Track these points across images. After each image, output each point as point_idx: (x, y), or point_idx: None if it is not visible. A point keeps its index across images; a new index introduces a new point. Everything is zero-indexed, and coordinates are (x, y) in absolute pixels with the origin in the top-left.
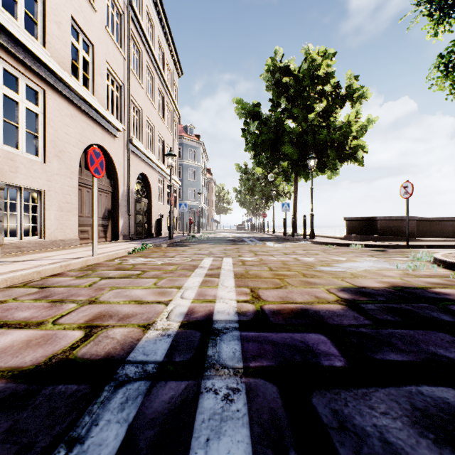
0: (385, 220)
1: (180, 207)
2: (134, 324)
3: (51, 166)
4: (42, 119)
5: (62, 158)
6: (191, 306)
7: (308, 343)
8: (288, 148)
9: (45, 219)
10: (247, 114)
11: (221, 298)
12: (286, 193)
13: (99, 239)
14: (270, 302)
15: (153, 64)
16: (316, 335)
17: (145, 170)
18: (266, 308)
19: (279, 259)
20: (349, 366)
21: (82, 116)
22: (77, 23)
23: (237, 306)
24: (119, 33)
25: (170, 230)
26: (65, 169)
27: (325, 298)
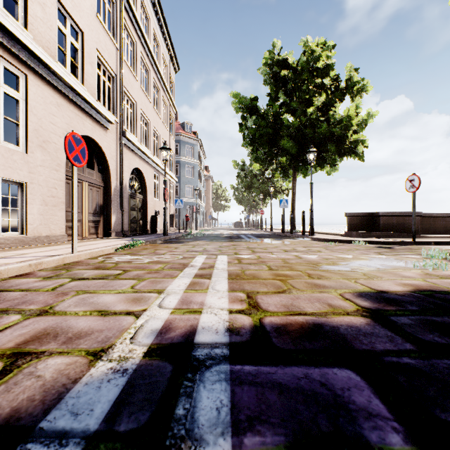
0: (388, 215)
1: (175, 203)
2: (81, 350)
3: (34, 156)
4: (23, 106)
5: (47, 148)
6: (169, 319)
7: (334, 389)
8: (286, 142)
9: (27, 213)
10: (245, 109)
11: (209, 307)
12: (284, 190)
13: (90, 236)
14: (272, 313)
15: (149, 57)
16: (342, 372)
17: (139, 165)
18: (267, 322)
19: (279, 256)
20: (415, 445)
21: (69, 106)
22: (64, 6)
23: (229, 319)
24: (111, 21)
25: (164, 227)
26: (50, 161)
27: (342, 307)
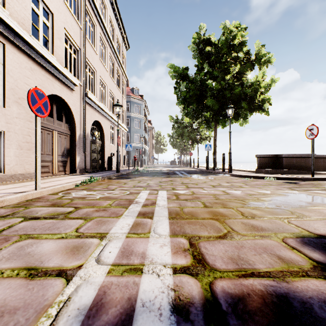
0: (289, 157)
1: (126, 147)
2: None
3: (10, 110)
4: (1, 69)
5: (22, 104)
6: (103, 286)
7: None
8: (210, 101)
9: (4, 156)
10: (178, 76)
11: (151, 262)
12: (207, 137)
13: (59, 173)
14: (221, 273)
15: (106, 37)
16: None
17: (99, 118)
18: (220, 291)
19: (209, 192)
20: None
21: (41, 71)
22: None
23: (174, 286)
24: (76, 8)
25: (117, 165)
26: (24, 114)
27: (295, 263)
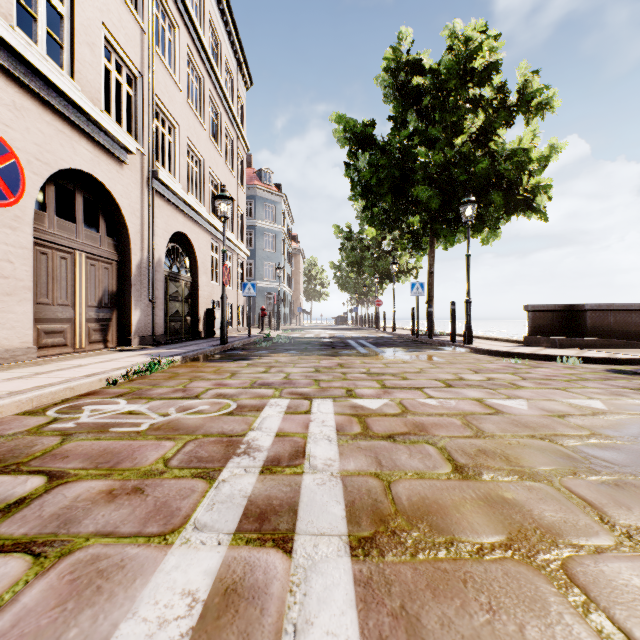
0: (601, 310)
1: (244, 289)
2: None
3: None
4: None
5: None
6: None
7: None
8: (423, 190)
9: None
10: (354, 140)
11: None
12: (411, 269)
13: (91, 346)
14: None
15: (201, 55)
16: None
17: (185, 227)
18: None
19: (446, 404)
20: None
21: (42, 113)
22: None
23: None
24: None
25: (222, 328)
26: None
27: None
